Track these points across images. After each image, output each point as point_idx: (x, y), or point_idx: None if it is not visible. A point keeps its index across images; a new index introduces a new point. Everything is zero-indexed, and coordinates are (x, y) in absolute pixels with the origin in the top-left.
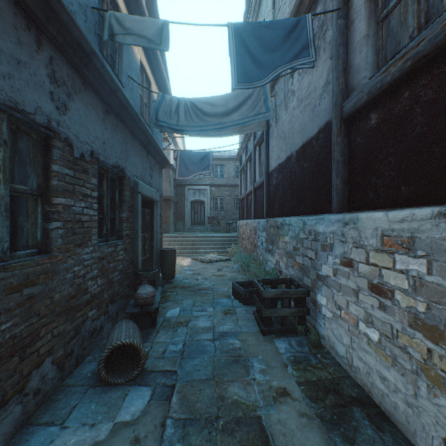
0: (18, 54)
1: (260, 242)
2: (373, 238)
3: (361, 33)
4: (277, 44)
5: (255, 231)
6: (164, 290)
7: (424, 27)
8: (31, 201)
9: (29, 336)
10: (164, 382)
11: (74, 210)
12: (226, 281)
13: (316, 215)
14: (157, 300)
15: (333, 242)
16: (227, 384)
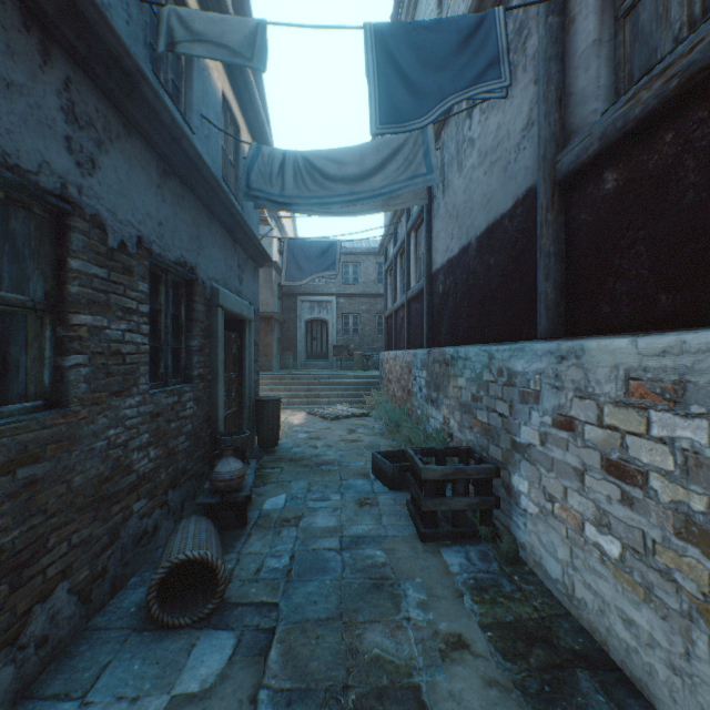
0: (8, 71)
1: (418, 387)
2: (610, 383)
3: (588, 38)
4: (446, 58)
5: (409, 368)
6: (261, 465)
7: (699, 21)
8: (33, 320)
9: (28, 548)
10: (258, 624)
11: (108, 334)
12: (363, 451)
13: (511, 343)
14: (249, 483)
15: (540, 389)
16: (363, 627)
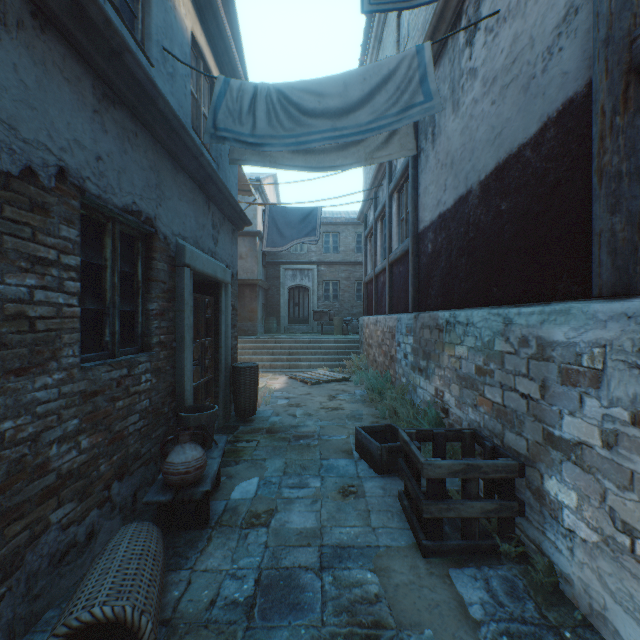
0: None
1: (403, 354)
2: None
3: None
4: None
5: (392, 333)
6: (235, 438)
7: None
8: None
9: None
10: None
11: None
12: (344, 421)
13: (541, 305)
14: (212, 471)
15: (603, 368)
16: None
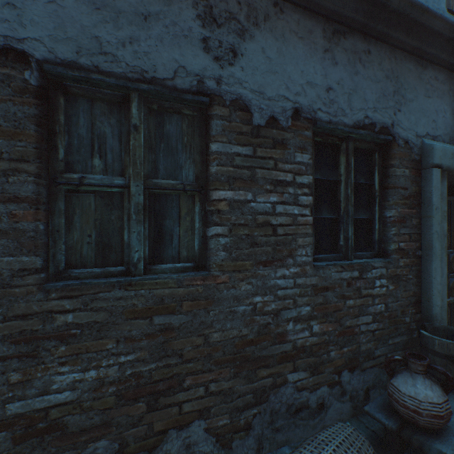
0: (145, 8)
1: None
2: None
3: None
4: None
5: None
6: None
7: None
8: (185, 199)
9: (164, 380)
10: None
11: (252, 207)
12: None
13: None
14: None
15: None
16: None
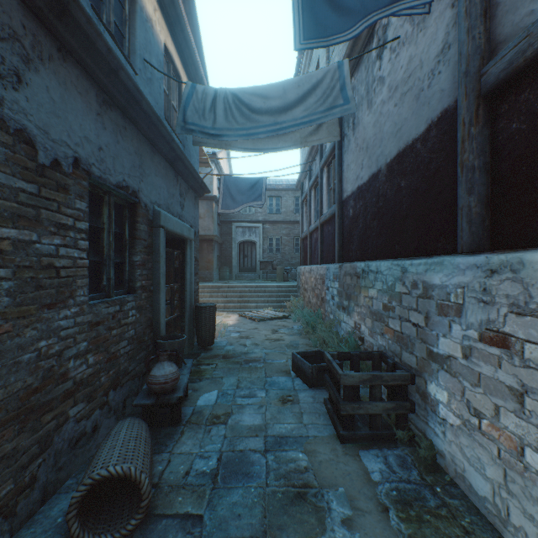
0: None
1: (330, 296)
2: None
3: None
4: None
5: (322, 279)
6: (198, 362)
7: None
8: None
9: None
10: None
11: (37, 249)
12: (284, 349)
13: (426, 258)
14: (183, 383)
15: (463, 302)
16: None
